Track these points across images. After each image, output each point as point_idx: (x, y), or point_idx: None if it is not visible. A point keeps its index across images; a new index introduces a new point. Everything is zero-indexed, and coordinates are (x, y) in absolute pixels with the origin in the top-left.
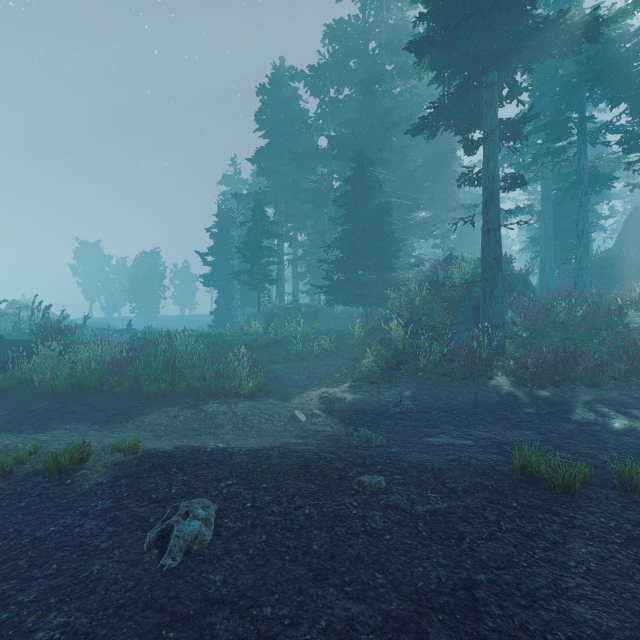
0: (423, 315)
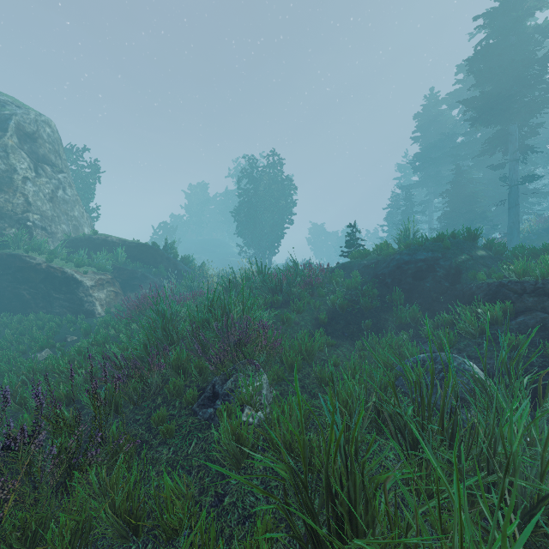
0: None
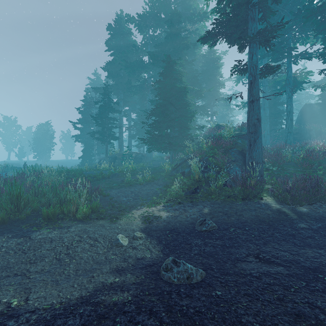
0: (209, 156)
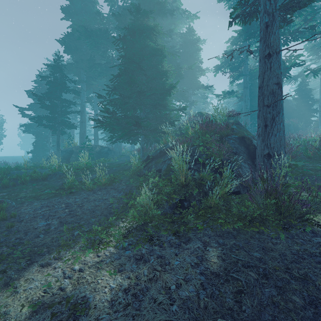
0: (197, 146)
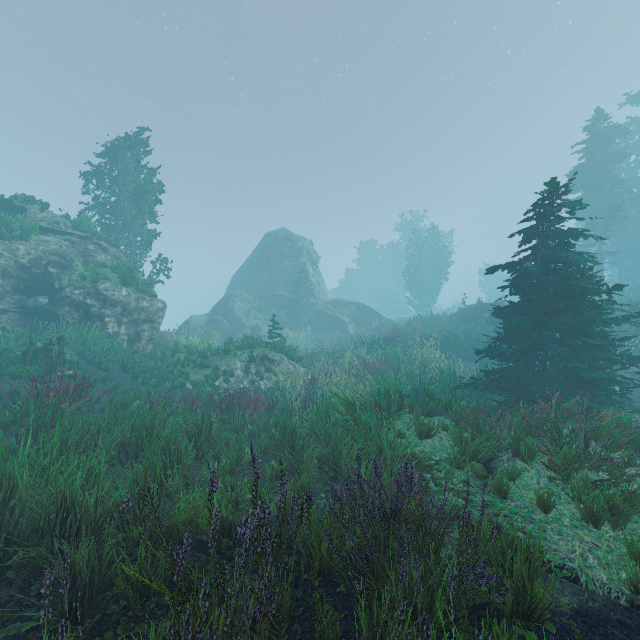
0: None
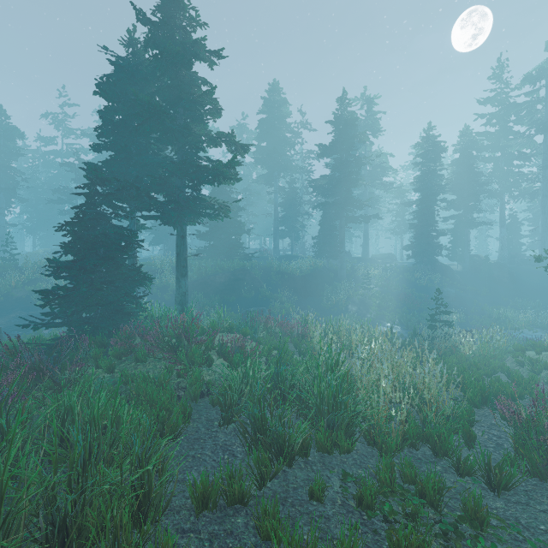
0: None
